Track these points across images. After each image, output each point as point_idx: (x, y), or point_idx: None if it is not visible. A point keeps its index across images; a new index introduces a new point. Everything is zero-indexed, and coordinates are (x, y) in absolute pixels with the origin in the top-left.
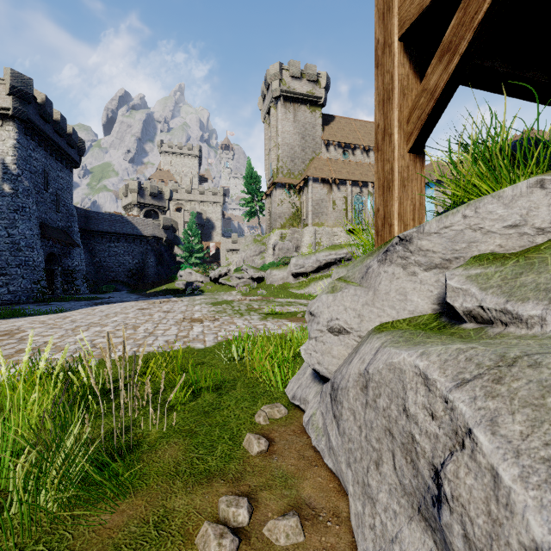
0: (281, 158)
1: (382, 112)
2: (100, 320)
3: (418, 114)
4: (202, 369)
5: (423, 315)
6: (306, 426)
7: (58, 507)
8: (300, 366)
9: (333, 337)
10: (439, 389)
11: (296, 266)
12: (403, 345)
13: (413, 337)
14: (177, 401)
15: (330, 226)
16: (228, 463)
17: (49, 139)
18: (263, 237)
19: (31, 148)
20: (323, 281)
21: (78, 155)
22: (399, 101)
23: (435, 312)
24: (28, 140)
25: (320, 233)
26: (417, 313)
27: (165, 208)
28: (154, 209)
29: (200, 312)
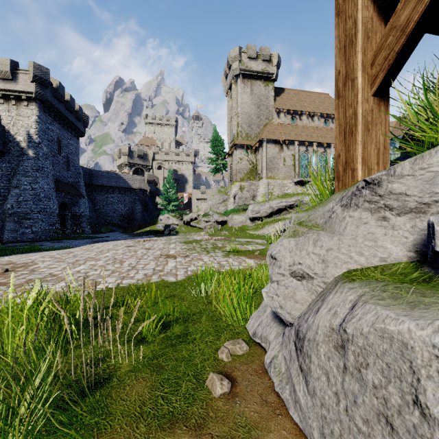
0: (241, 124)
1: (344, 58)
2: (95, 255)
3: (385, 54)
4: (173, 301)
5: (397, 263)
6: (268, 368)
7: None
8: (258, 301)
9: (296, 281)
10: None
11: (253, 212)
12: (392, 304)
13: (402, 294)
14: (149, 333)
15: (280, 179)
16: (191, 405)
17: (62, 115)
18: (226, 188)
19: (48, 122)
20: (275, 224)
21: (84, 127)
22: (362, 44)
23: (411, 260)
24: (47, 116)
25: (272, 185)
26: (390, 261)
27: (149, 167)
28: (141, 168)
29: (174, 249)
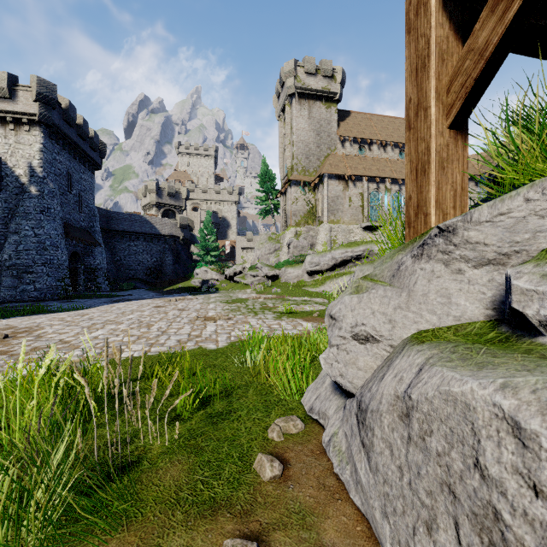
0: (296, 156)
1: (415, 83)
2: (116, 318)
3: (462, 80)
4: (213, 373)
5: (473, 322)
6: (327, 448)
7: (41, 540)
8: (317, 371)
9: (358, 345)
10: (546, 450)
11: (311, 264)
12: (460, 366)
13: (472, 355)
14: (185, 409)
15: (345, 224)
16: (236, 490)
17: (72, 143)
18: (278, 235)
19: (56, 152)
20: (339, 279)
21: (100, 157)
22: (436, 67)
23: (489, 319)
24: (53, 144)
25: (336, 231)
26: (466, 320)
27: (182, 208)
28: (171, 209)
29: (214, 310)
